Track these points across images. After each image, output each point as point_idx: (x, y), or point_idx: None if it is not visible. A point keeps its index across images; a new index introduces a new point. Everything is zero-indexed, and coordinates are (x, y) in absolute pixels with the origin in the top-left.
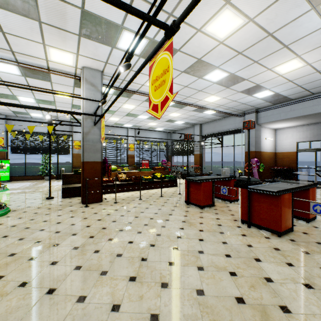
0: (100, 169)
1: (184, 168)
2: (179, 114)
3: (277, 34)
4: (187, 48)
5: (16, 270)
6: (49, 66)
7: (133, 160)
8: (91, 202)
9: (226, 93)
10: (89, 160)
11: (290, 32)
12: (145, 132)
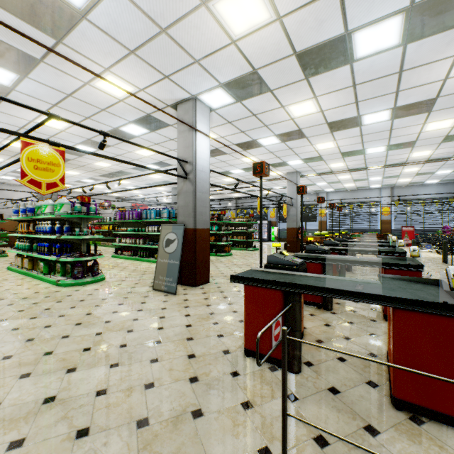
0: (295, 232)
1: (343, 233)
2: (416, 168)
3: (366, 133)
4: (324, 154)
5: (244, 257)
6: (274, 176)
7: (387, 226)
8: (290, 252)
9: (424, 148)
10: (289, 227)
11: (374, 130)
12: (410, 188)
